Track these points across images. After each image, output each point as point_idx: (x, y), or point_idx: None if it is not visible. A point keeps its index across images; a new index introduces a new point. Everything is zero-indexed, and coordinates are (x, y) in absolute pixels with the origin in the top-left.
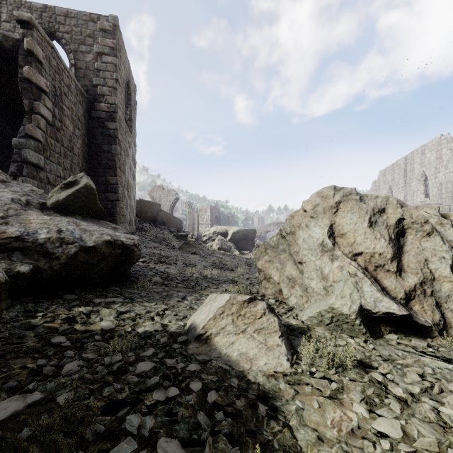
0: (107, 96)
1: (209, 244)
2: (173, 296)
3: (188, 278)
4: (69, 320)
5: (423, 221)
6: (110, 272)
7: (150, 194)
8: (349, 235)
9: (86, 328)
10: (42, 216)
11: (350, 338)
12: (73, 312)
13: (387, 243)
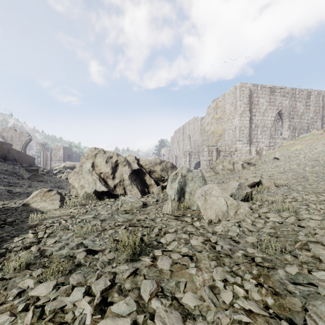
0: None
1: (58, 176)
2: (16, 199)
3: (29, 192)
4: None
5: (124, 161)
6: None
7: (0, 134)
8: (99, 166)
9: None
10: None
11: (90, 201)
12: None
13: (110, 169)
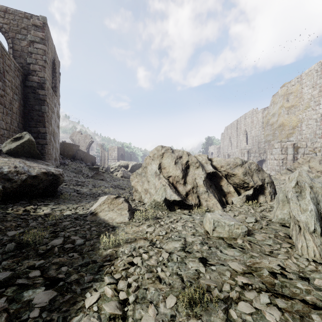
0: (38, 72)
1: (114, 174)
2: (83, 202)
3: (94, 193)
4: (26, 211)
5: (196, 162)
6: (45, 190)
7: (71, 137)
8: (167, 168)
9: (36, 214)
10: (3, 159)
11: (160, 211)
12: (27, 208)
13: (180, 171)
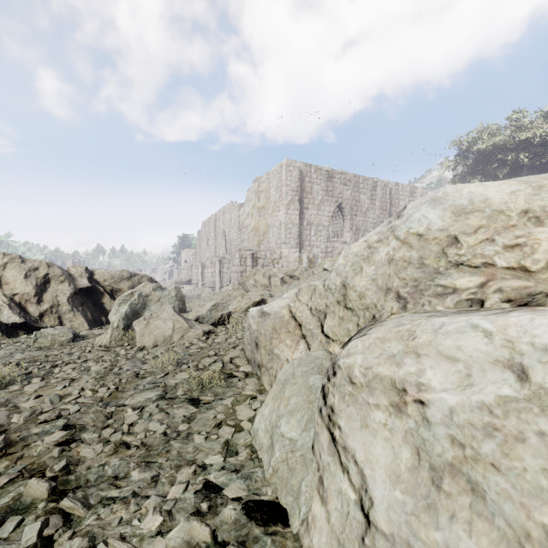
0: None
1: None
2: None
3: None
4: None
5: (60, 275)
6: None
7: None
8: (12, 283)
9: None
10: None
11: None
12: None
13: (33, 287)
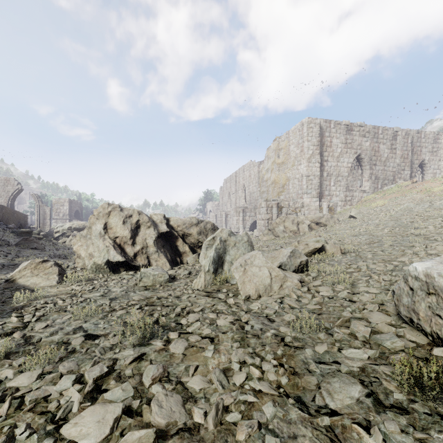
0: None
1: (61, 240)
2: None
3: (16, 264)
4: None
5: (147, 221)
6: None
7: None
8: (114, 228)
9: None
10: None
11: (101, 274)
12: None
13: (129, 232)
